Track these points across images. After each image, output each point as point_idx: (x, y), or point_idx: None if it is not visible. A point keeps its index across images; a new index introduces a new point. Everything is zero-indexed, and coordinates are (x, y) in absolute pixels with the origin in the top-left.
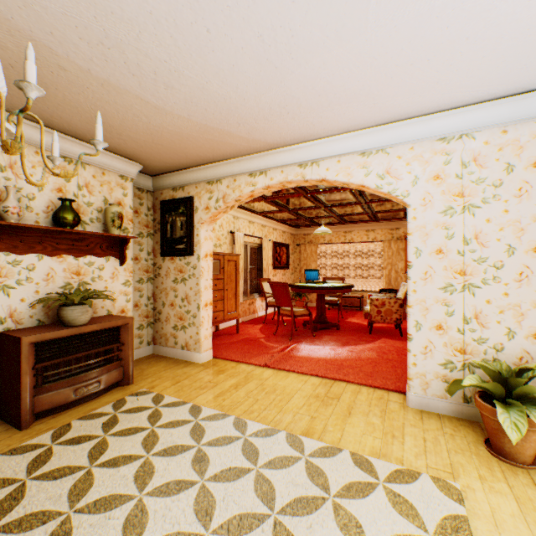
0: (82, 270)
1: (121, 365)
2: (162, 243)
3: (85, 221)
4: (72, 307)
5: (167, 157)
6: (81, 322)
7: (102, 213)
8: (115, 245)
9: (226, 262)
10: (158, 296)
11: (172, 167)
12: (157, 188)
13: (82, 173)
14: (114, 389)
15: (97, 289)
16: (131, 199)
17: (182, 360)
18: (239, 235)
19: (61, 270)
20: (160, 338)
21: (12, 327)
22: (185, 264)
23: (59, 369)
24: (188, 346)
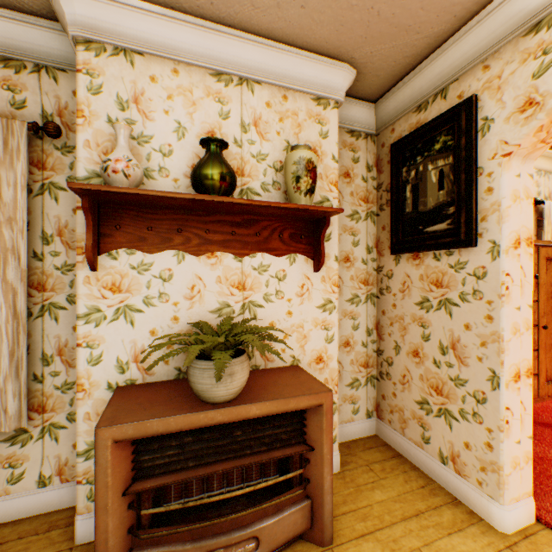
0: (247, 279)
1: (306, 493)
2: (393, 226)
3: (253, 189)
4: (202, 363)
5: (409, 0)
6: (219, 396)
7: (282, 172)
8: (305, 233)
9: (541, 262)
10: (385, 329)
11: (419, 42)
12: (383, 123)
13: (247, 101)
14: (290, 549)
15: (273, 315)
16: (333, 143)
17: (440, 489)
18: (550, 207)
19: (213, 279)
20: (388, 412)
21: (138, 379)
22: (448, 266)
23: (170, 504)
24: (456, 462)
